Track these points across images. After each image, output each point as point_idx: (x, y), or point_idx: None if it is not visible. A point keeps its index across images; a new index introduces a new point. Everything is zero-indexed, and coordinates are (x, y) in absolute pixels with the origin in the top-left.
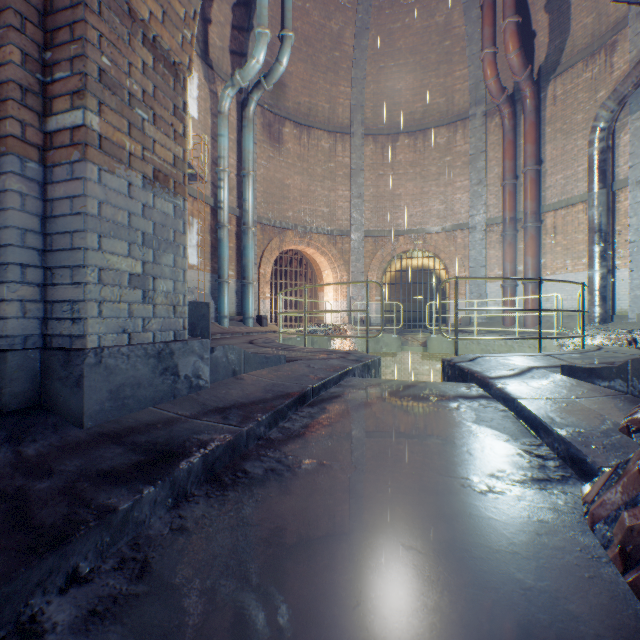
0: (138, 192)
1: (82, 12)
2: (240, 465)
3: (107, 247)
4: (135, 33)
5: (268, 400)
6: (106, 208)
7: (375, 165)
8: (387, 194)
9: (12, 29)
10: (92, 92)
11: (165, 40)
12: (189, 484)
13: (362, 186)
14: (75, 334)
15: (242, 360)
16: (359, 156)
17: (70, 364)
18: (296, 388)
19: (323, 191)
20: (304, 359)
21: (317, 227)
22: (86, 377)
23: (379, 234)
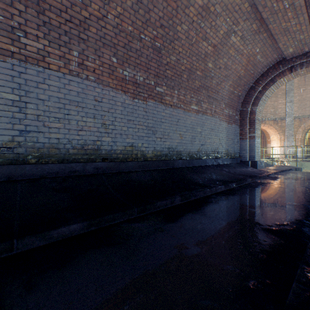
0: (257, 141)
1: (254, 123)
2: (278, 174)
3: (255, 149)
4: (257, 120)
5: (276, 170)
6: (255, 144)
7: (299, 86)
8: (307, 98)
9: (247, 126)
10: (255, 131)
11: (259, 118)
12: (274, 174)
13: (292, 97)
14: (253, 159)
15: (266, 164)
16: (290, 84)
17: (255, 162)
18: (280, 169)
19: (270, 102)
20: (277, 166)
21: (267, 118)
22: (257, 164)
23: (302, 117)
